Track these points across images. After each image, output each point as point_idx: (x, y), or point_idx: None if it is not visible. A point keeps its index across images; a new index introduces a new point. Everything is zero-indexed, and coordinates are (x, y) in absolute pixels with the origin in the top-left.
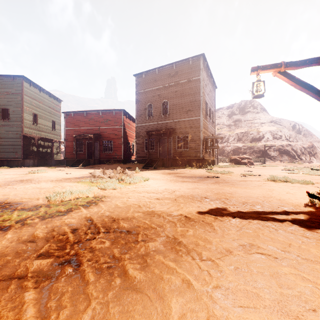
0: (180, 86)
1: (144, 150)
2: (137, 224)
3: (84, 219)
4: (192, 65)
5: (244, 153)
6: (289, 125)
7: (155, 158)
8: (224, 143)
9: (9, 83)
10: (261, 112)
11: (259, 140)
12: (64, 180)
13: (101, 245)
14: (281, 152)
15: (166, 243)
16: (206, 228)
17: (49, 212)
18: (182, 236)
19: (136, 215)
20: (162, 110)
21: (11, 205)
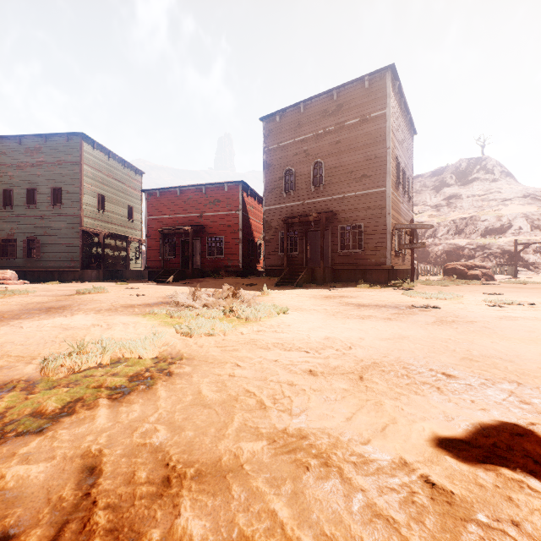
0: (345, 132)
1: (278, 253)
2: (241, 528)
3: (78, 461)
4: (369, 90)
5: (470, 258)
6: None
7: (298, 267)
8: (427, 239)
9: (61, 147)
10: (501, 179)
11: (502, 232)
12: (122, 309)
13: None
14: None
15: None
16: None
17: (11, 414)
18: None
19: (247, 455)
20: (311, 179)
21: None
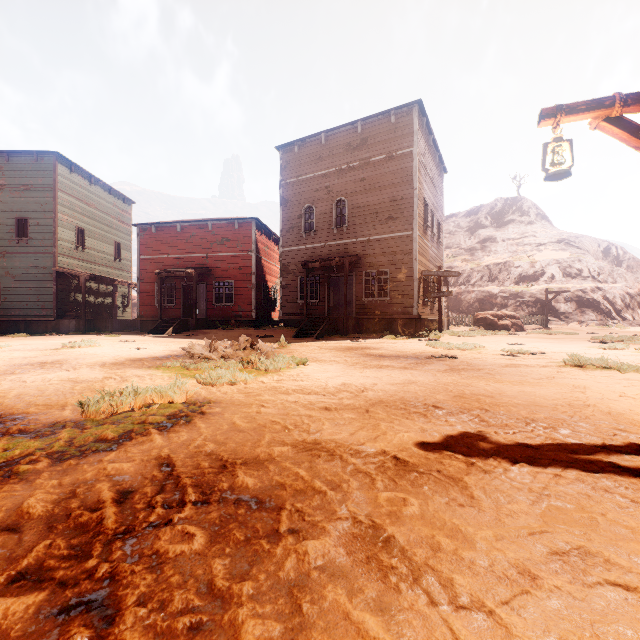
0: (371, 169)
1: (297, 301)
2: (278, 480)
3: (154, 461)
4: (396, 125)
5: (502, 307)
6: (596, 248)
7: (319, 317)
8: (460, 285)
9: (29, 168)
10: (537, 221)
11: (535, 279)
12: (129, 363)
13: (181, 547)
14: (581, 304)
15: (352, 540)
16: (452, 494)
17: (79, 441)
18: (393, 518)
19: (278, 453)
20: (334, 219)
21: (0, 423)
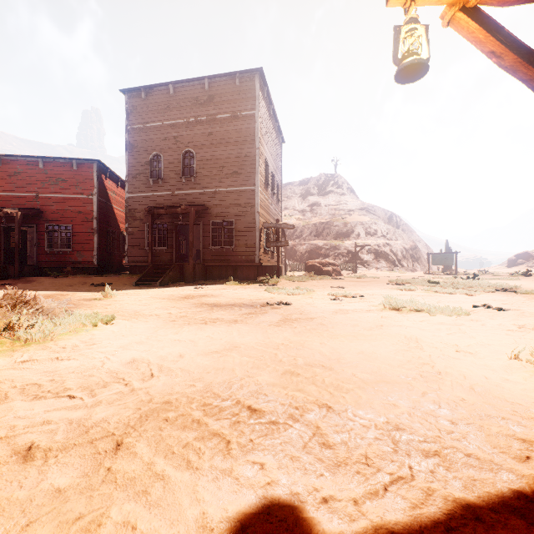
0: (217, 125)
1: (144, 248)
2: None
3: None
4: (240, 88)
5: (326, 256)
6: (384, 215)
7: (165, 264)
8: (295, 239)
9: None
10: (348, 194)
11: (347, 236)
12: None
13: None
14: (377, 255)
15: None
16: None
17: None
18: None
19: None
20: (182, 169)
21: None
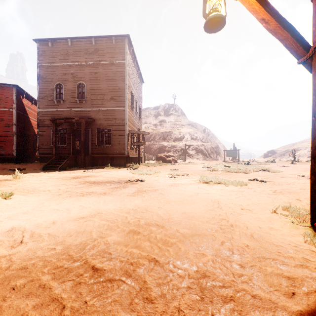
0: (101, 68)
1: (50, 145)
2: None
3: None
4: (115, 46)
5: (168, 151)
6: (201, 129)
7: (65, 155)
8: (151, 141)
9: None
10: (181, 115)
11: (181, 139)
12: None
13: None
14: (197, 151)
15: None
16: None
17: None
18: None
19: None
20: (77, 94)
21: None
